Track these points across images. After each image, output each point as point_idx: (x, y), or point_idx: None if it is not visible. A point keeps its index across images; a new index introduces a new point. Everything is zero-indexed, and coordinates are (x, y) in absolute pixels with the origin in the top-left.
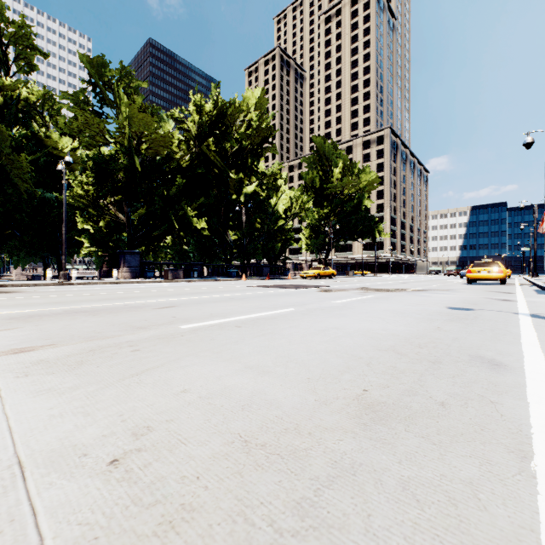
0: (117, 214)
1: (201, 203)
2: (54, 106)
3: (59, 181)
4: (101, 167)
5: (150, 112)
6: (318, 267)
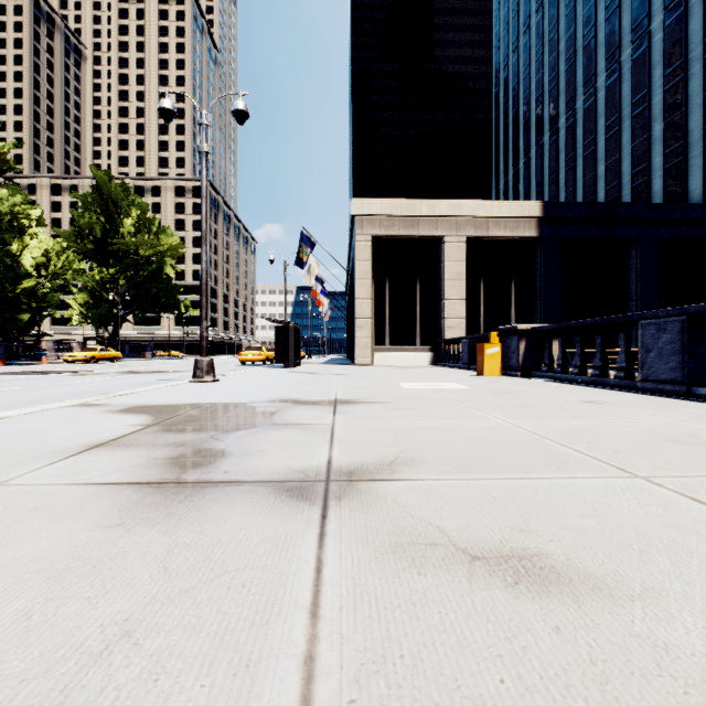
0: None
1: None
2: None
3: None
4: None
5: None
6: (93, 348)
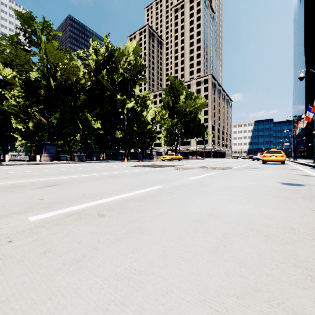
0: (40, 118)
1: (98, 113)
2: (0, 48)
3: (2, 97)
4: (28, 86)
5: (63, 53)
6: (171, 154)
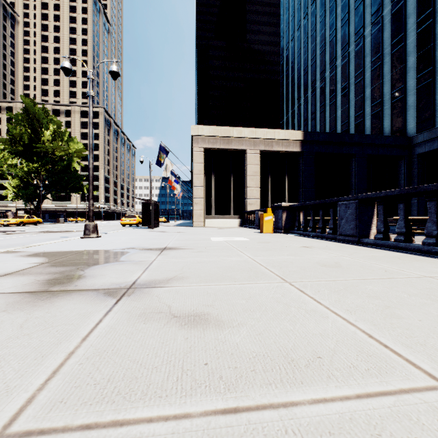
0: None
1: None
2: None
3: None
4: None
5: None
6: (21, 216)
